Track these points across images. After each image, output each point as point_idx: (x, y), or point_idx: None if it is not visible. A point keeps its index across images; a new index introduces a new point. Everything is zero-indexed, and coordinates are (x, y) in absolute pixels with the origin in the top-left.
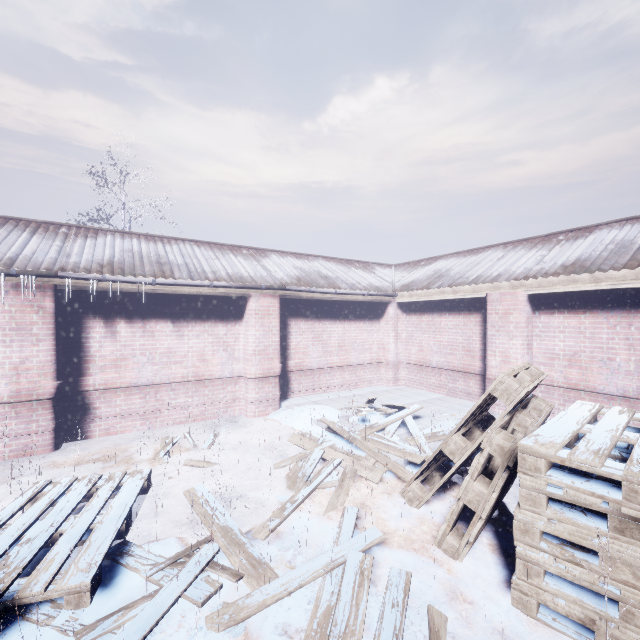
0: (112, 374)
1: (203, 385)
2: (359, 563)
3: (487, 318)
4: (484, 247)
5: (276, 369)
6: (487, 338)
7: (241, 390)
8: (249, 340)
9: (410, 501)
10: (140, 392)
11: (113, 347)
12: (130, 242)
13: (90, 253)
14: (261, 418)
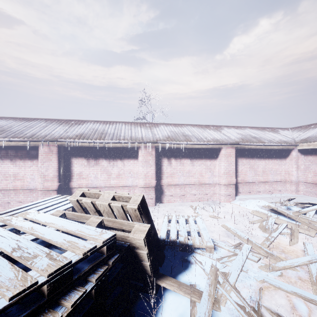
0: (170, 179)
1: (201, 186)
2: None
3: None
4: None
5: (233, 181)
6: None
7: (216, 189)
8: (221, 167)
9: None
10: (179, 187)
11: (170, 169)
12: (169, 127)
13: (160, 133)
14: (227, 203)
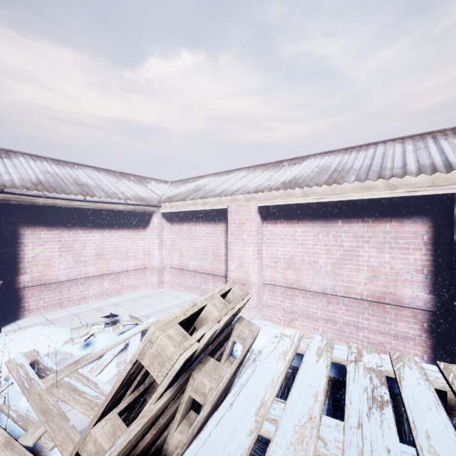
0: None
1: None
2: None
3: (228, 227)
4: (235, 169)
5: None
6: (228, 245)
7: None
8: None
9: None
10: None
11: None
12: None
13: None
14: None
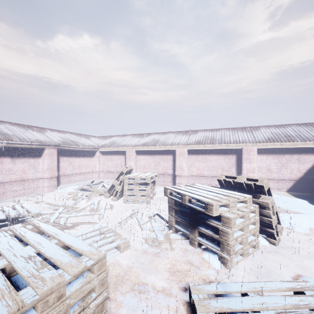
0: None
1: (24, 182)
2: (97, 202)
3: (126, 156)
4: (127, 135)
5: (56, 174)
6: (126, 162)
7: (40, 183)
8: (45, 164)
9: (106, 197)
10: None
11: None
12: None
13: None
14: (50, 192)
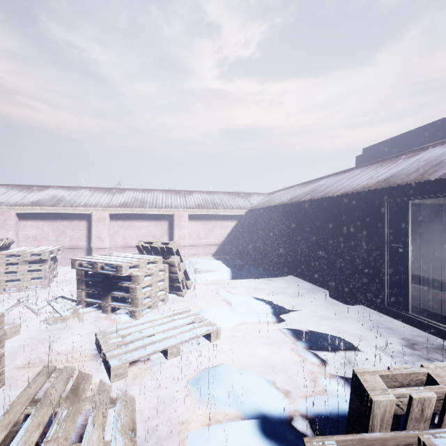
0: None
1: None
2: None
3: None
4: None
5: None
6: None
7: None
8: None
9: None
10: None
11: None
12: None
13: None
14: None
